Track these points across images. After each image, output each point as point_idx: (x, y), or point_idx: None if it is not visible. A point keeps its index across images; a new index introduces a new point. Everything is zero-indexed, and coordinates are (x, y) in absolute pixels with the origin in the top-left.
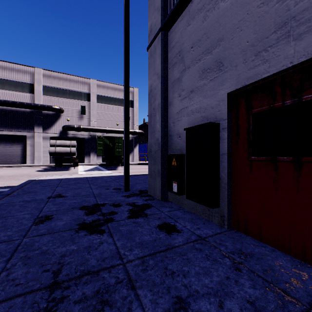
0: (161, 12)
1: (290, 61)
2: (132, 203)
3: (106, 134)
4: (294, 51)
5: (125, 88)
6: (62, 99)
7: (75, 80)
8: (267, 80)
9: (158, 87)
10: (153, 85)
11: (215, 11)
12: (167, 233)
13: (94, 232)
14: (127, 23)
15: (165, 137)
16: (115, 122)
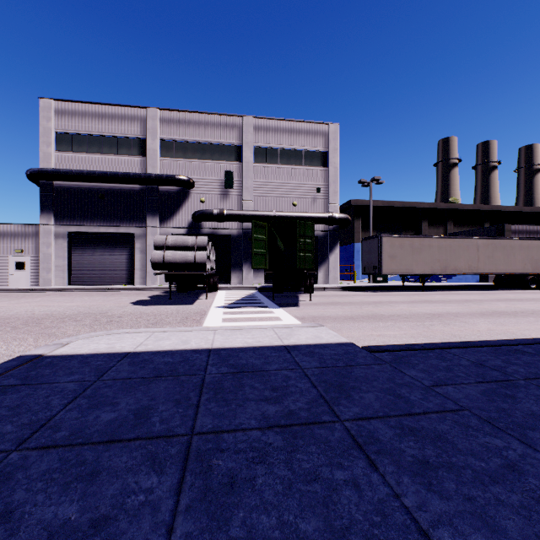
0: None
1: None
2: None
3: None
4: None
5: None
6: (191, 162)
7: (214, 122)
8: None
9: None
10: None
11: None
12: None
13: None
14: None
15: None
16: (289, 199)
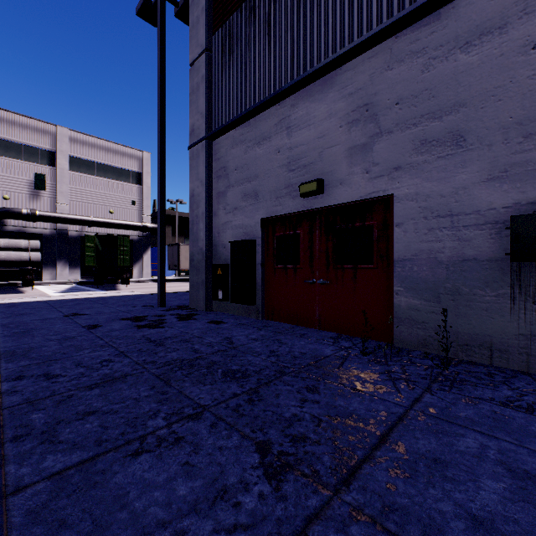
0: (205, 121)
1: (291, 210)
2: (176, 314)
3: (88, 229)
4: (292, 205)
5: (160, 187)
6: None
7: (22, 123)
8: (283, 216)
9: (202, 195)
10: (196, 190)
11: (253, 152)
12: (216, 324)
13: (155, 328)
14: (163, 111)
15: (210, 246)
16: (106, 207)
